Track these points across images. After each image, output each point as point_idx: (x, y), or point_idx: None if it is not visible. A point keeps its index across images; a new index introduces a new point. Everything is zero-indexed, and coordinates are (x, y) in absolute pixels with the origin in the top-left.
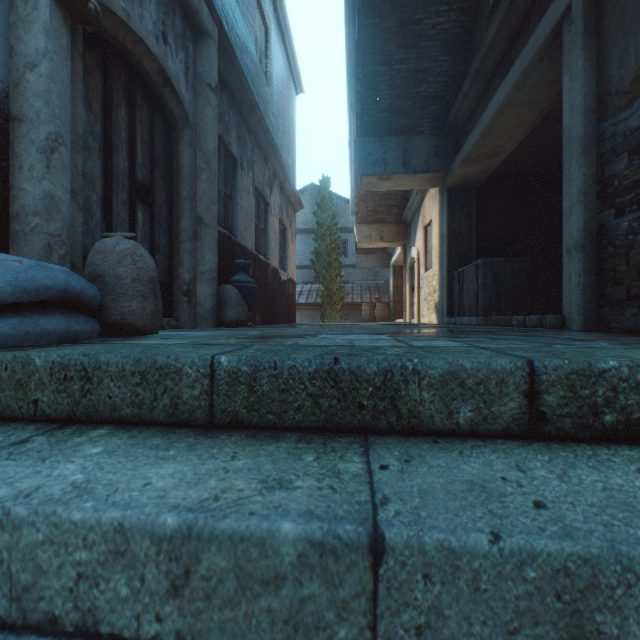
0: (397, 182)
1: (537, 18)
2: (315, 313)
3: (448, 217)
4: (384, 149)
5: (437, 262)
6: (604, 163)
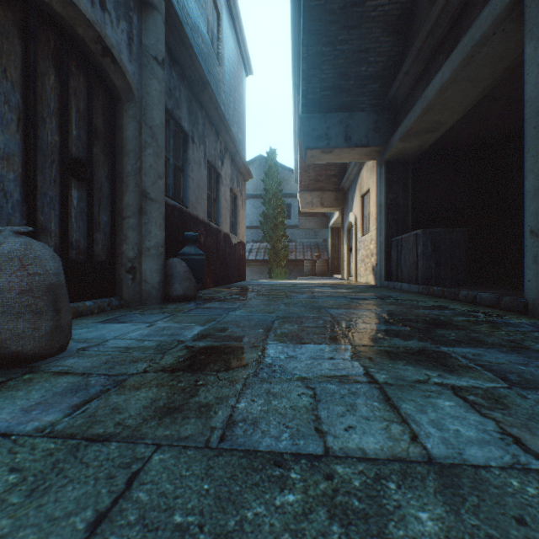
0: (339, 155)
1: None
2: (263, 268)
3: (386, 188)
4: (327, 124)
5: (374, 228)
6: None
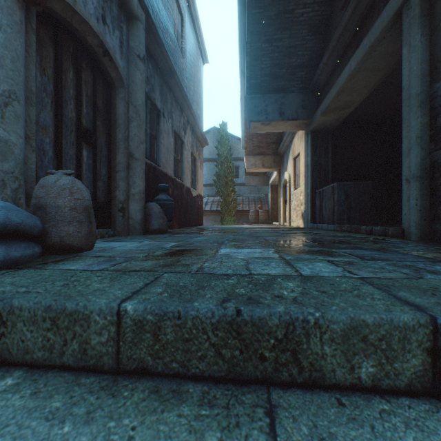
0: (275, 126)
1: (381, 6)
2: (216, 217)
3: (311, 151)
4: (266, 103)
5: (303, 183)
6: (437, 114)
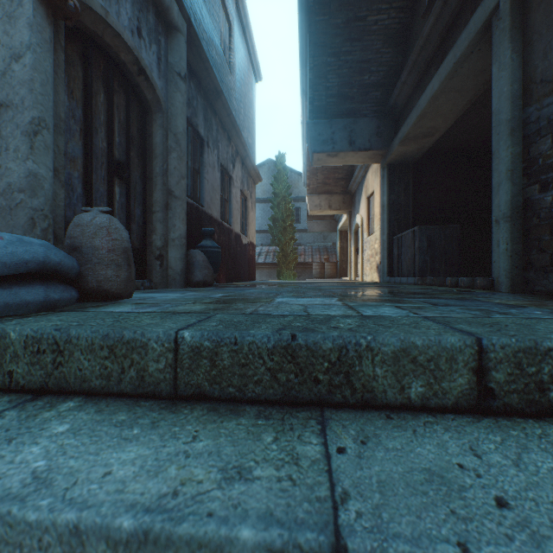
0: (344, 158)
1: (468, 15)
2: (272, 271)
3: (388, 189)
4: (332, 130)
5: (378, 228)
6: (529, 144)
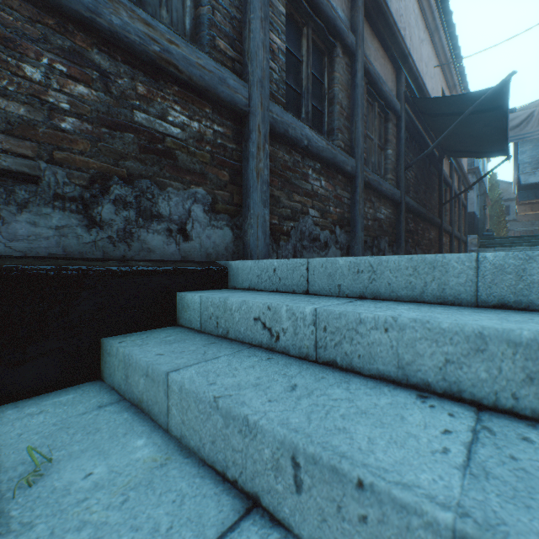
0: (533, 201)
1: None
2: None
3: None
4: (527, 194)
5: None
6: None
